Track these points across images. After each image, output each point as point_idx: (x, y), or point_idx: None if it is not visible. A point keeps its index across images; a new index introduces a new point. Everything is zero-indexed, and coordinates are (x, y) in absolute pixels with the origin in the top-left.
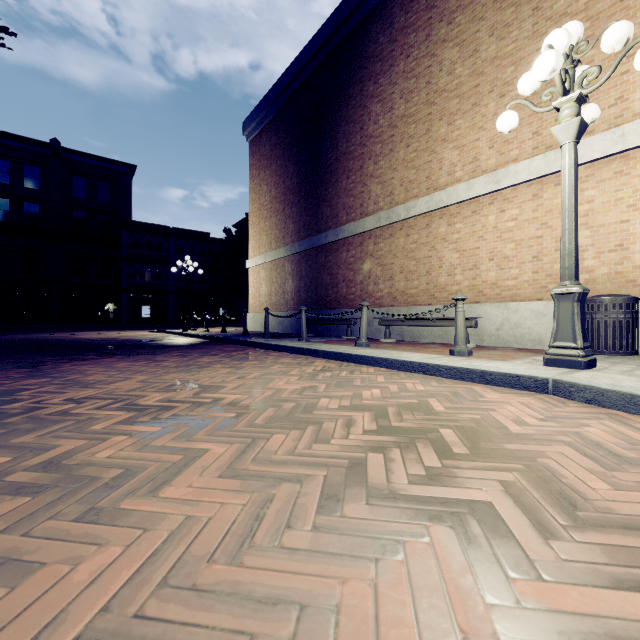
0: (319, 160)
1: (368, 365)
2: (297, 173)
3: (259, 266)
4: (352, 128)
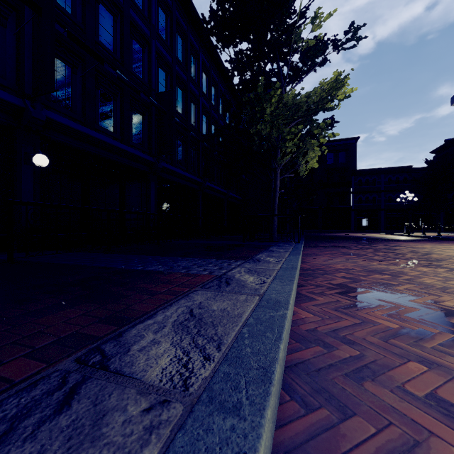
0: None
1: None
2: None
3: None
4: None
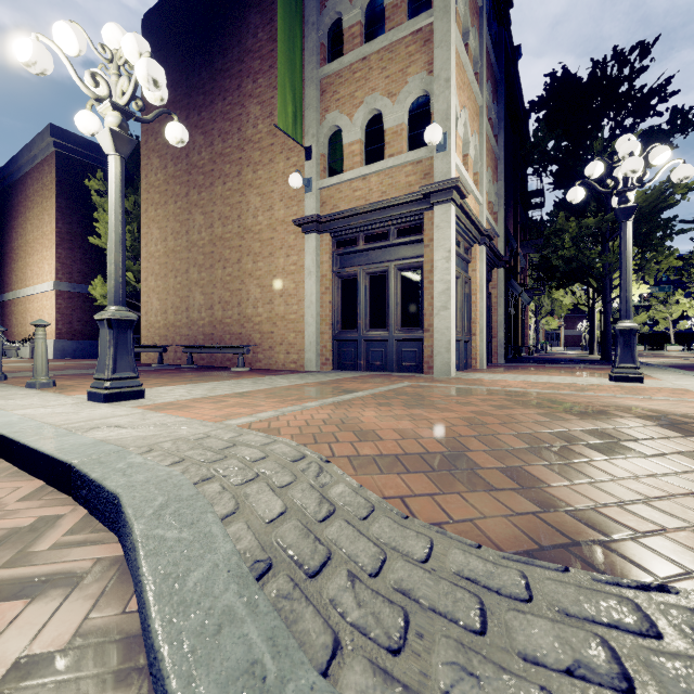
0: None
1: None
2: None
3: None
4: (9, 240)
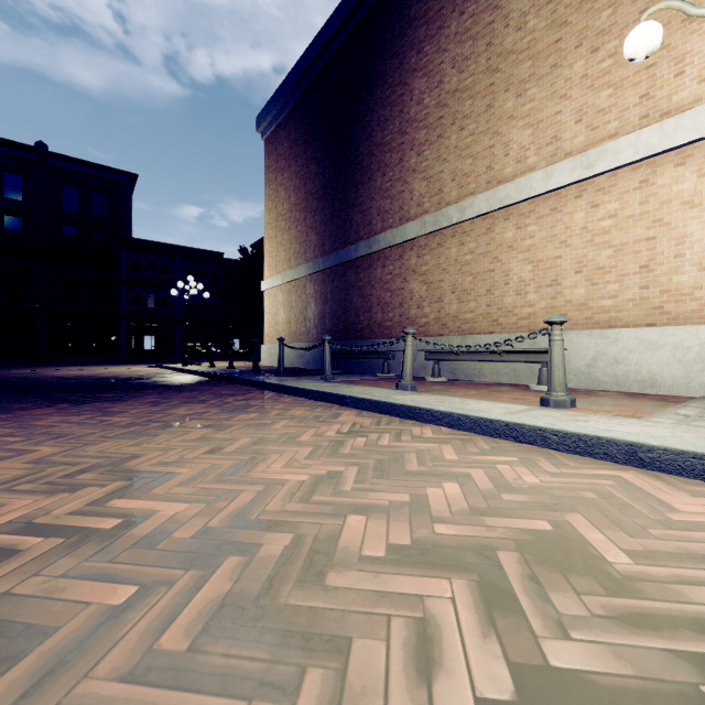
0: (348, 155)
1: (420, 421)
2: (321, 173)
3: (276, 288)
4: (389, 112)
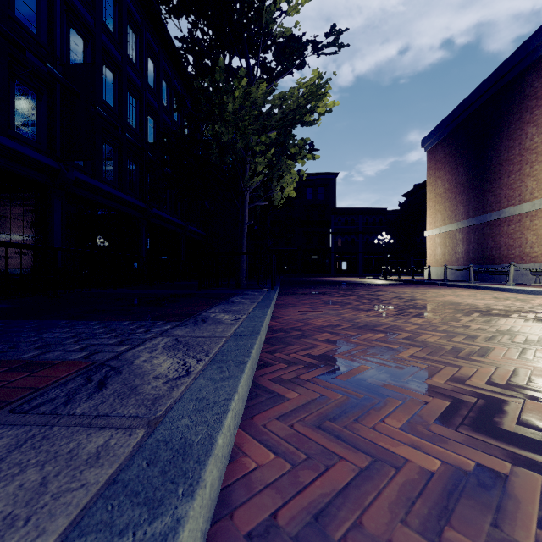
0: (484, 165)
1: (506, 292)
2: (466, 173)
3: (434, 235)
4: (512, 143)
